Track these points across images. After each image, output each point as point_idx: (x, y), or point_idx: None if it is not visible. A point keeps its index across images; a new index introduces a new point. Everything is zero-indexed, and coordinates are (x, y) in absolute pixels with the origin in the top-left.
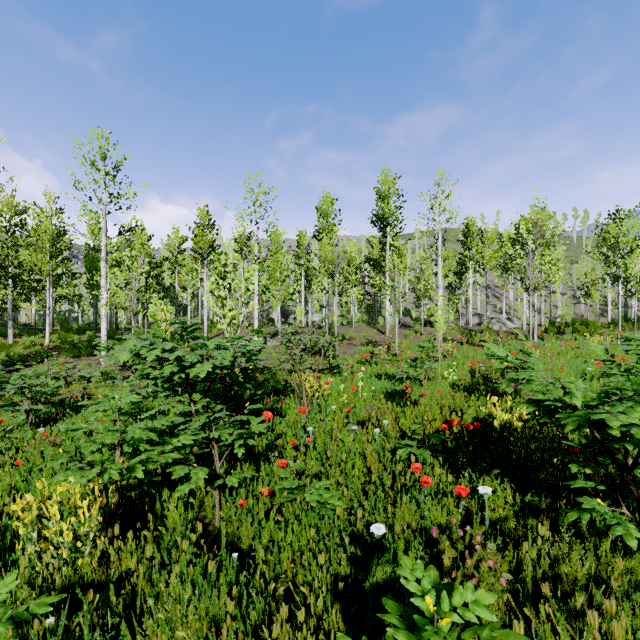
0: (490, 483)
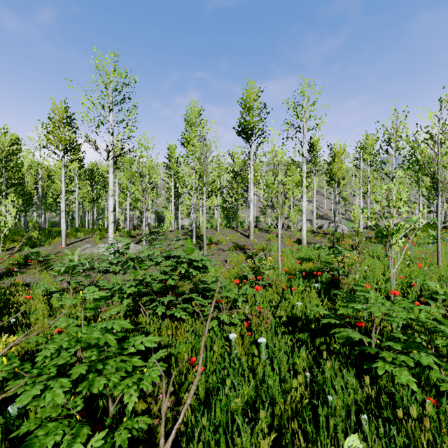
0: None
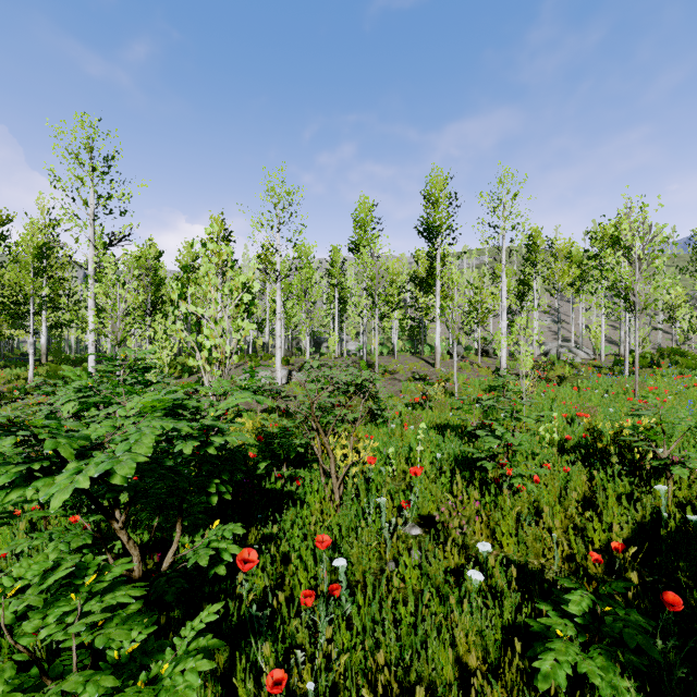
0: None
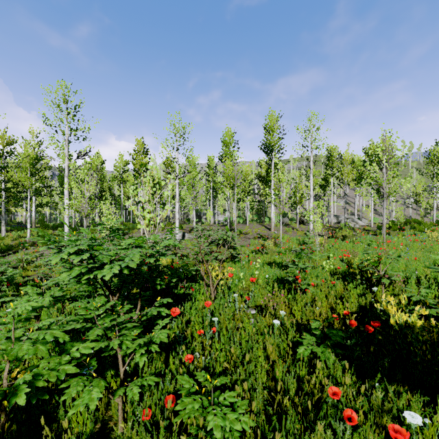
0: (415, 407)
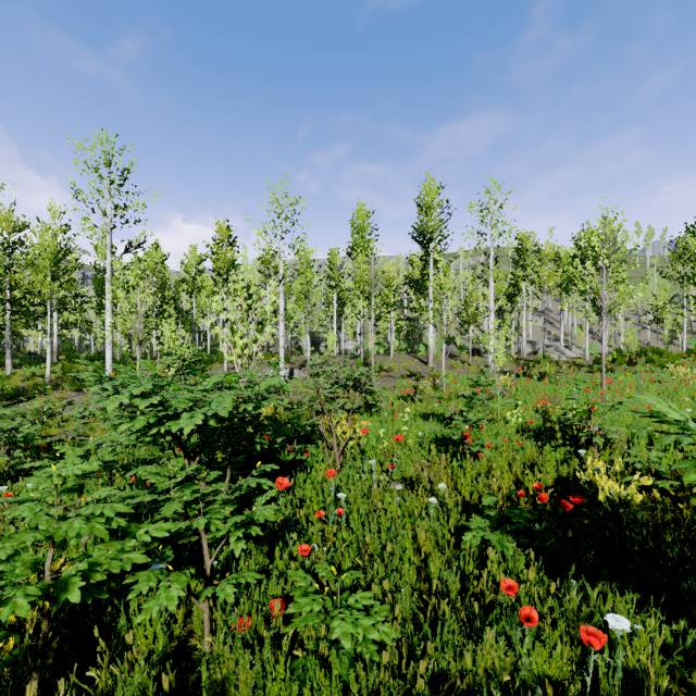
0: (622, 609)
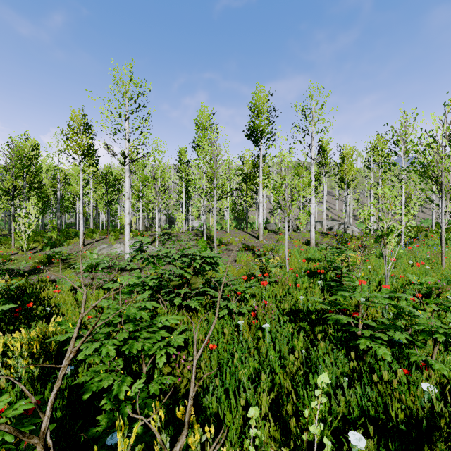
0: None
